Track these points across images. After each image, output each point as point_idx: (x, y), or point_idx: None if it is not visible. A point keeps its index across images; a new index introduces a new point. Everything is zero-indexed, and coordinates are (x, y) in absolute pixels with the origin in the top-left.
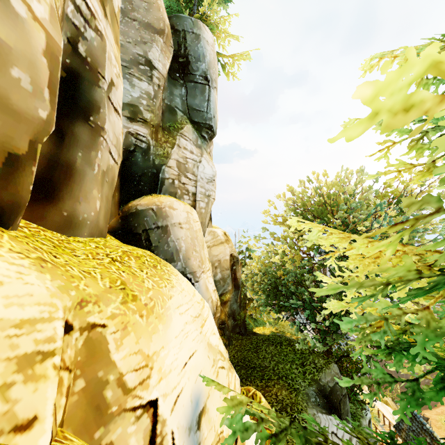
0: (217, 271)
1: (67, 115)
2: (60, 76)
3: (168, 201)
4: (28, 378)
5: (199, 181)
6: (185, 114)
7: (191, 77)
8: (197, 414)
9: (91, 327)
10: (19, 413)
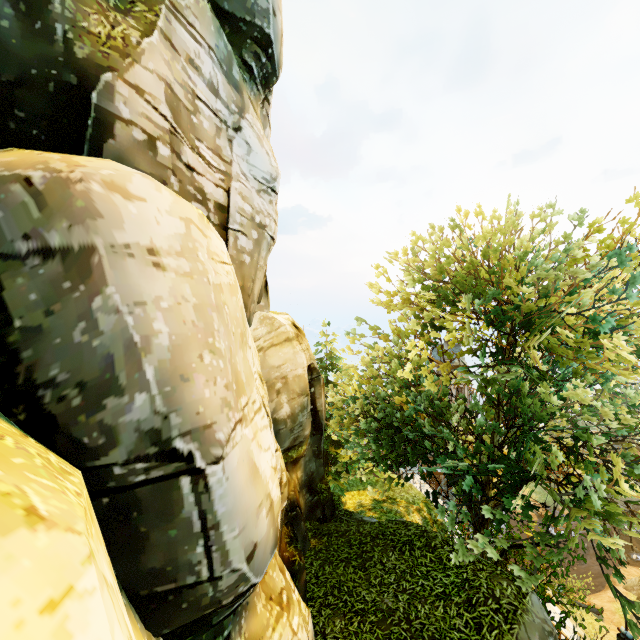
0: (280, 400)
1: None
2: None
3: (108, 169)
4: None
5: (237, 181)
6: None
7: None
8: None
9: None
10: None
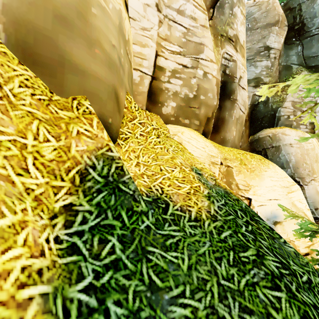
0: None
1: (222, 99)
2: (220, 86)
3: (281, 130)
4: (213, 166)
5: (318, 112)
6: (301, 64)
7: (306, 34)
8: (274, 220)
9: (228, 166)
10: (211, 170)
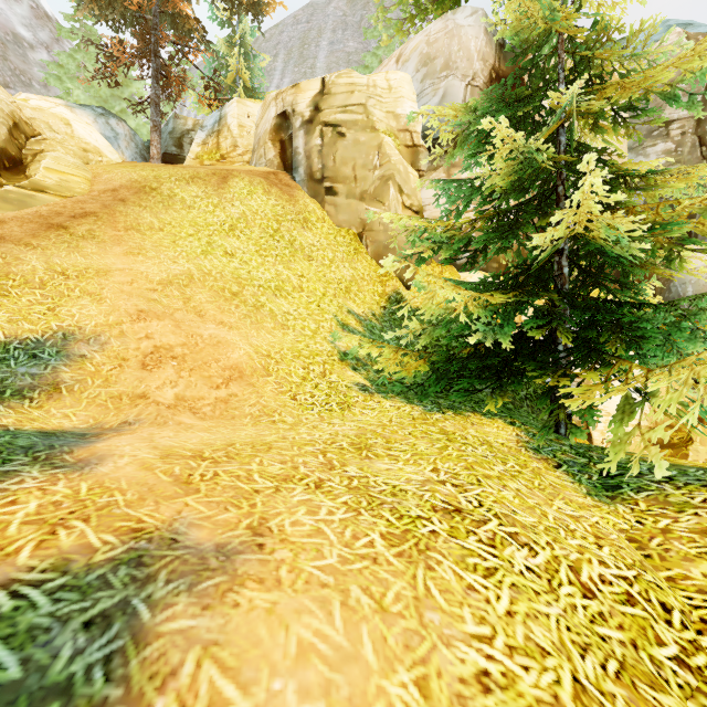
0: None
1: None
2: None
3: None
4: None
5: None
6: None
7: None
8: None
9: None
10: None
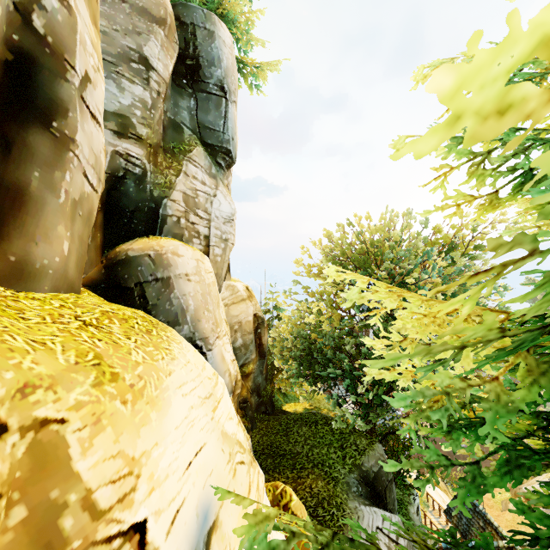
0: (238, 336)
1: (15, 117)
2: (4, 59)
3: (171, 246)
4: None
5: (214, 221)
6: (195, 133)
7: (203, 86)
8: (206, 531)
9: (40, 424)
10: None
